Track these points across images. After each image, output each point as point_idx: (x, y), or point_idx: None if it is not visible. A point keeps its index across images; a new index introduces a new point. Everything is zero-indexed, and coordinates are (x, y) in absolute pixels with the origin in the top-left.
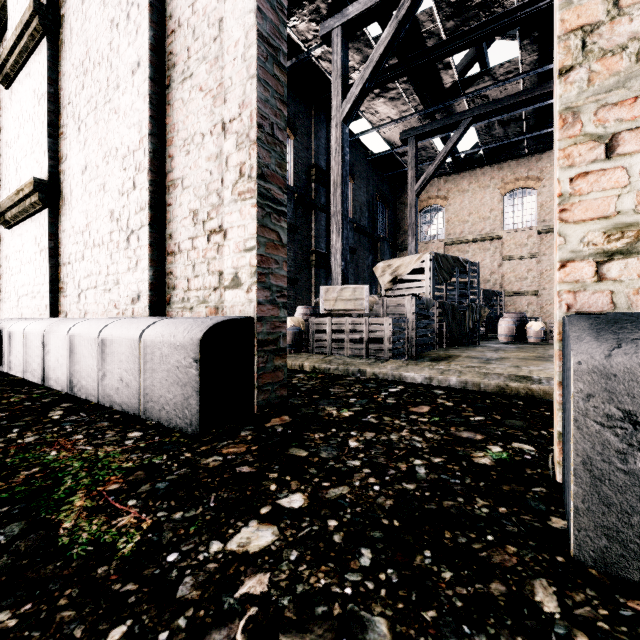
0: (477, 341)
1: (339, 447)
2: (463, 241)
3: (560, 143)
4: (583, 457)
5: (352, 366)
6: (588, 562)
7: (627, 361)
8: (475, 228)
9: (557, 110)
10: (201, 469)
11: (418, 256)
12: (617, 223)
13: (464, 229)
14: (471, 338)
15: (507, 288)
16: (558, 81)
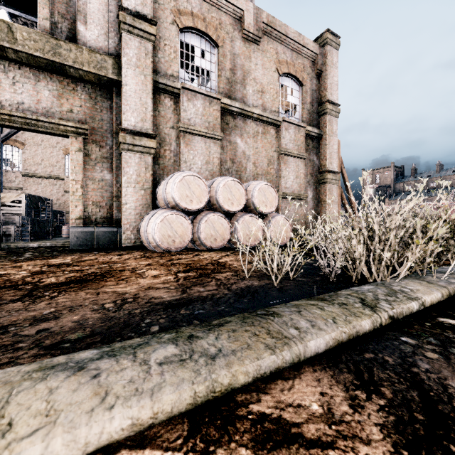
0: (51, 237)
1: (29, 251)
2: (38, 176)
3: (71, 204)
4: (71, 239)
5: (3, 244)
6: (71, 249)
7: (74, 230)
8: (46, 170)
9: (70, 200)
10: (3, 254)
11: (18, 194)
12: (77, 215)
13: (38, 168)
14: (48, 236)
15: (68, 209)
16: (70, 196)
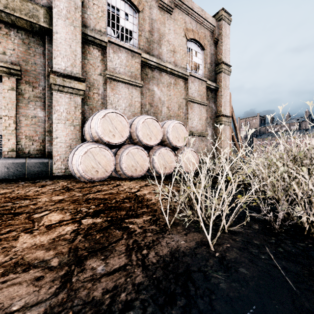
0: None
1: None
2: None
3: (3, 138)
4: (1, 170)
5: None
6: (1, 179)
7: (5, 161)
8: None
9: (3, 134)
10: None
11: None
12: (9, 148)
13: None
14: None
15: None
16: (3, 131)
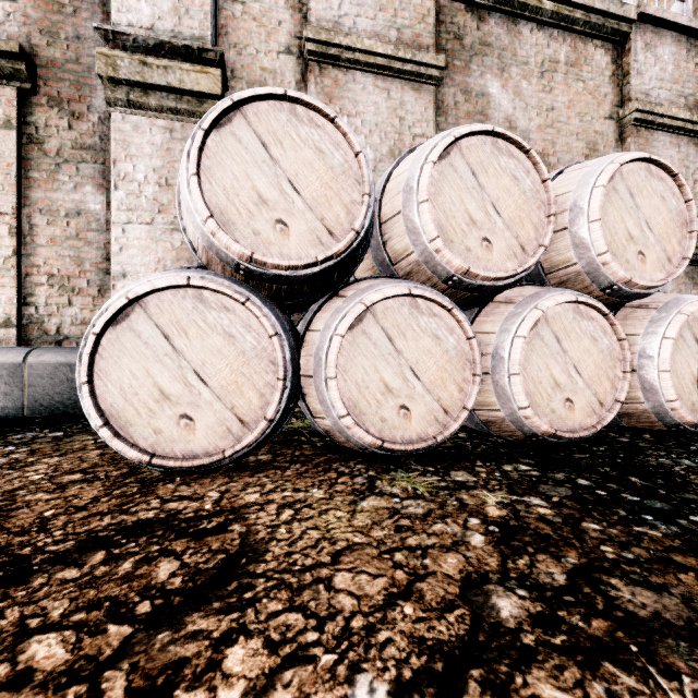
0: None
1: None
2: None
3: None
4: None
5: None
6: None
7: None
8: None
9: None
10: None
11: None
12: None
13: None
14: None
15: None
16: None
